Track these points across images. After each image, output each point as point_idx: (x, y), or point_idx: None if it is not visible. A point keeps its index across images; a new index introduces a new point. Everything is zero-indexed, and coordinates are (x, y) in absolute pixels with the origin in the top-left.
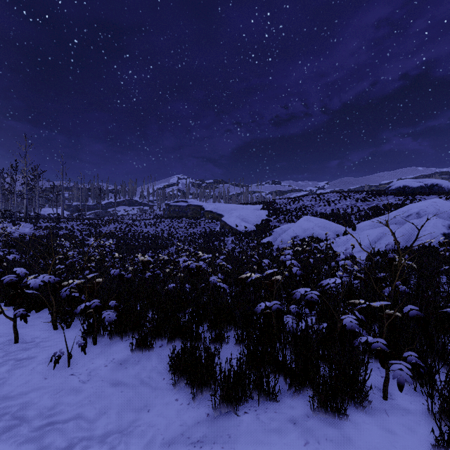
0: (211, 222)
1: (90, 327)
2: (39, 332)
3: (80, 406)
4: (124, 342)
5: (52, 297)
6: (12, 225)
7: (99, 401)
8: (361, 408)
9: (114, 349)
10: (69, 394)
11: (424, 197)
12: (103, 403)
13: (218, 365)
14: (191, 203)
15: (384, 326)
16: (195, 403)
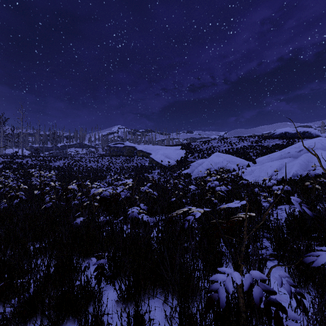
0: (142, 159)
1: None
2: None
3: None
4: None
5: None
6: None
7: None
8: None
9: None
10: None
11: (301, 140)
12: None
13: None
14: (127, 145)
15: None
16: None
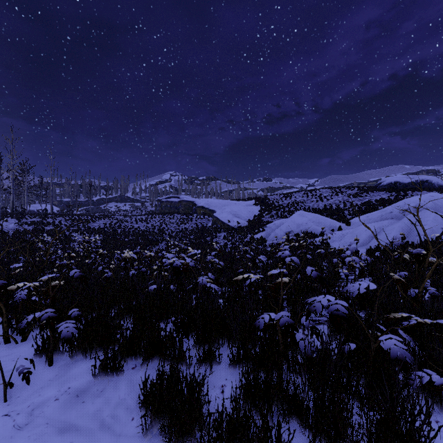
0: (203, 218)
1: (45, 342)
2: None
3: None
4: (88, 361)
5: (0, 303)
6: None
7: None
8: None
9: (73, 373)
10: None
11: (415, 192)
12: None
13: (206, 403)
14: (183, 199)
15: None
16: None
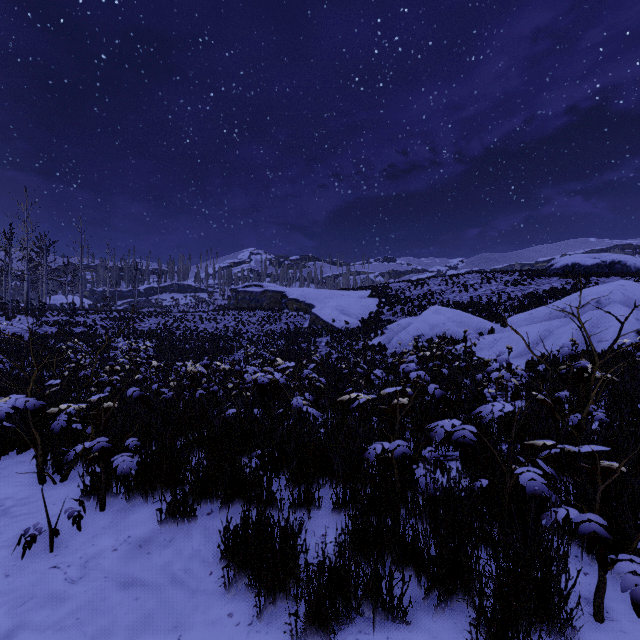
0: (296, 315)
1: (95, 481)
2: (14, 488)
3: (59, 630)
4: (150, 505)
5: (35, 431)
6: (5, 319)
7: (94, 619)
8: (560, 639)
9: (132, 519)
10: (44, 605)
11: (602, 279)
12: (100, 623)
13: (302, 552)
14: (268, 288)
15: (599, 491)
16: (261, 623)
